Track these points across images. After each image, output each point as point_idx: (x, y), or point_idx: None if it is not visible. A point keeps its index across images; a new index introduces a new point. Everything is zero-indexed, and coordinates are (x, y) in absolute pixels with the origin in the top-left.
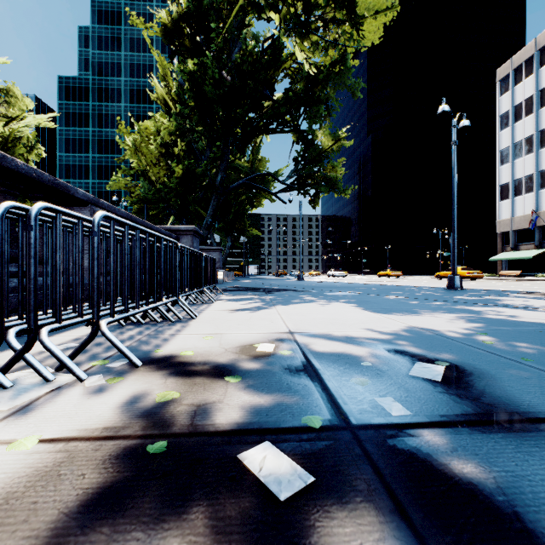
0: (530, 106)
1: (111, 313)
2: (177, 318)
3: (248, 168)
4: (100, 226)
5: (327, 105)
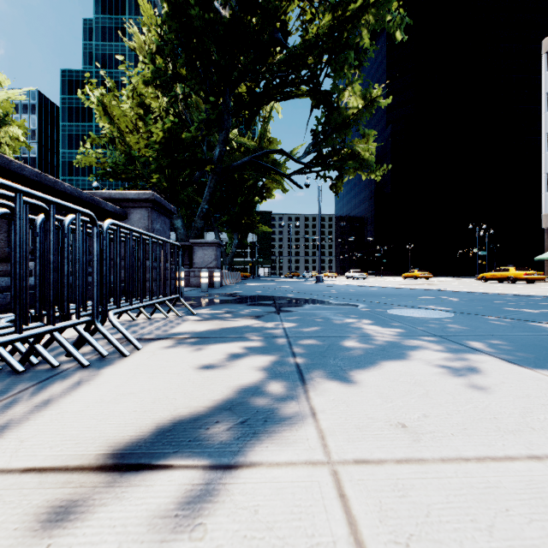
0: None
1: None
2: None
3: (255, 147)
4: None
5: (356, 55)
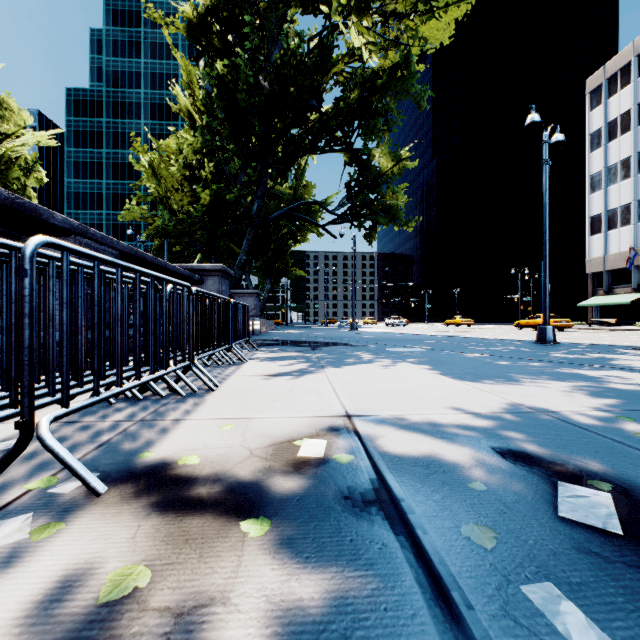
0: (627, 123)
1: (63, 401)
2: (191, 390)
3: (290, 195)
4: (55, 262)
5: (386, 118)
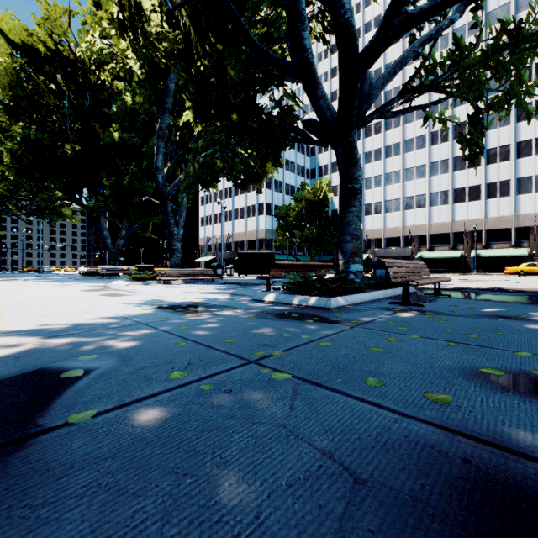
0: None
1: None
2: None
3: None
4: None
5: None
